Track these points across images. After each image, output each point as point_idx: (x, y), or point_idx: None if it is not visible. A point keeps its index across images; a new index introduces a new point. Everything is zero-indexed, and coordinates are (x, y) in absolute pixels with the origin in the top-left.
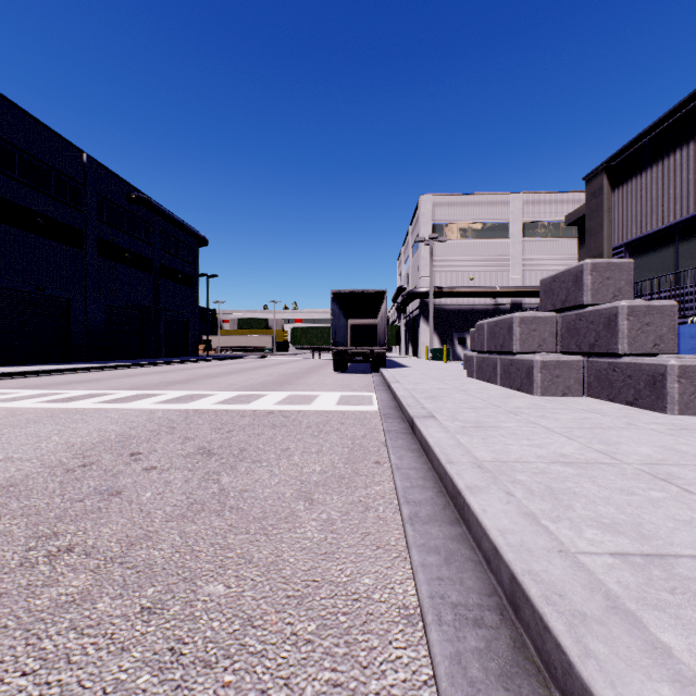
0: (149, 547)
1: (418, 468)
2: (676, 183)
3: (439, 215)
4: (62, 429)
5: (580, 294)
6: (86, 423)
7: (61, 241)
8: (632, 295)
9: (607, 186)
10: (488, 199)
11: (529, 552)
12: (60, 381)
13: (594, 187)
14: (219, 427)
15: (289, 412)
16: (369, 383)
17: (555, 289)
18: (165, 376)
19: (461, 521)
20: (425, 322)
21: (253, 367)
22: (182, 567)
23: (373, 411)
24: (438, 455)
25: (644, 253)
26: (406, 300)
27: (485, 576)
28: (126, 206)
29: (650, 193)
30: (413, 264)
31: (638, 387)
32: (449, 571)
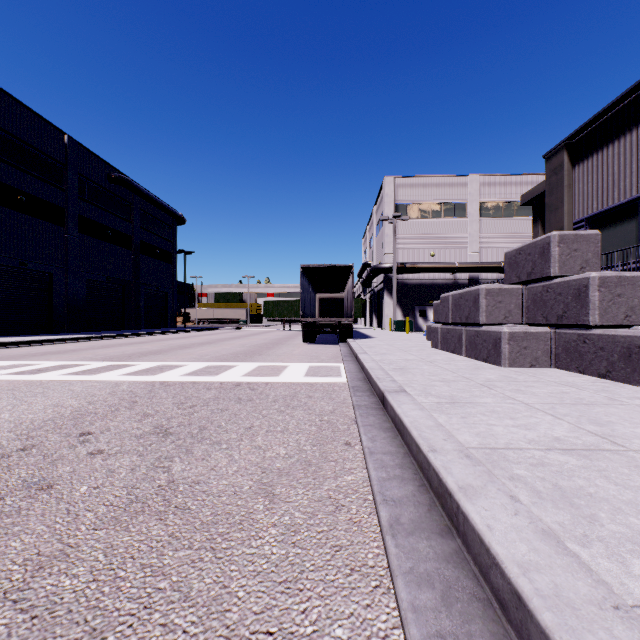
0: (60, 572)
1: (393, 452)
2: (639, 157)
3: (402, 196)
4: (17, 403)
5: (547, 265)
6: (45, 397)
7: (43, 218)
8: (599, 266)
9: (567, 163)
10: (448, 181)
11: (573, 611)
12: (36, 351)
13: (554, 164)
14: (182, 402)
15: (257, 384)
16: (336, 353)
17: (520, 262)
18: (141, 347)
19: (453, 530)
20: (389, 295)
21: (227, 337)
22: (94, 607)
23: (341, 383)
24: (417, 439)
25: (605, 227)
26: (371, 275)
27: (502, 631)
28: (107, 185)
29: (612, 168)
30: (378, 242)
31: (612, 359)
32: (451, 620)
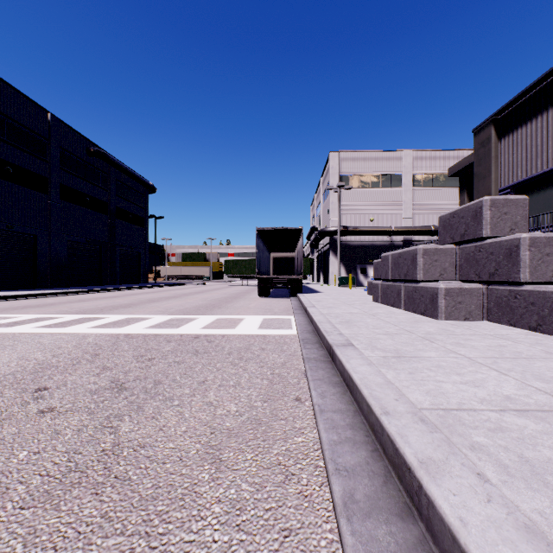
0: None
1: (343, 410)
2: None
3: (345, 168)
4: None
5: (479, 227)
6: (13, 350)
7: (28, 187)
8: (527, 228)
9: (494, 136)
10: (385, 155)
11: None
12: (18, 305)
13: (482, 138)
14: (142, 354)
15: (214, 337)
16: (288, 307)
17: (454, 224)
18: (113, 301)
19: (414, 511)
20: (334, 255)
21: (192, 292)
22: None
23: (292, 335)
24: (368, 399)
25: (529, 194)
26: (318, 237)
27: None
28: (86, 158)
29: (535, 140)
30: (324, 208)
31: (542, 314)
32: None
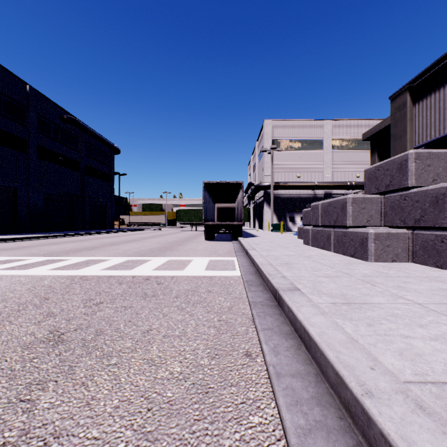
0: None
1: (302, 373)
2: None
3: (277, 134)
4: None
5: (404, 178)
6: None
7: (9, 147)
8: None
9: (409, 101)
10: (309, 123)
11: None
12: None
13: (398, 103)
14: (91, 298)
15: (164, 278)
16: (231, 249)
17: (379, 176)
18: (80, 244)
19: None
20: (267, 206)
21: (149, 236)
22: None
23: (236, 276)
24: (337, 367)
25: None
26: (254, 191)
27: None
28: (60, 123)
29: None
30: (259, 167)
31: None
32: None
